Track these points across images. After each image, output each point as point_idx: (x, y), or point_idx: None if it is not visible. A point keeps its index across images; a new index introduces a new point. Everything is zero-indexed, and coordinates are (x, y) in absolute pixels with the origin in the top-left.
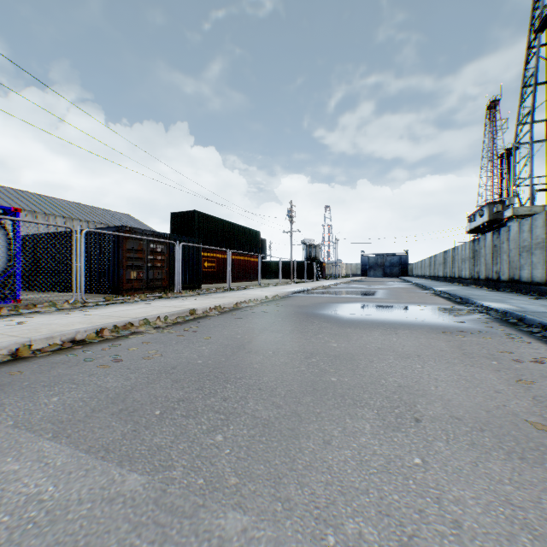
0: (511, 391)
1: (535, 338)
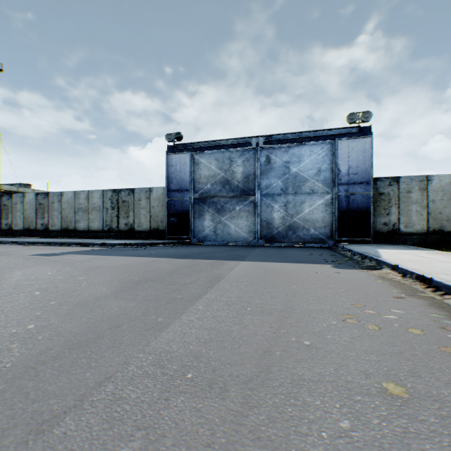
0: (27, 248)
1: (14, 245)
